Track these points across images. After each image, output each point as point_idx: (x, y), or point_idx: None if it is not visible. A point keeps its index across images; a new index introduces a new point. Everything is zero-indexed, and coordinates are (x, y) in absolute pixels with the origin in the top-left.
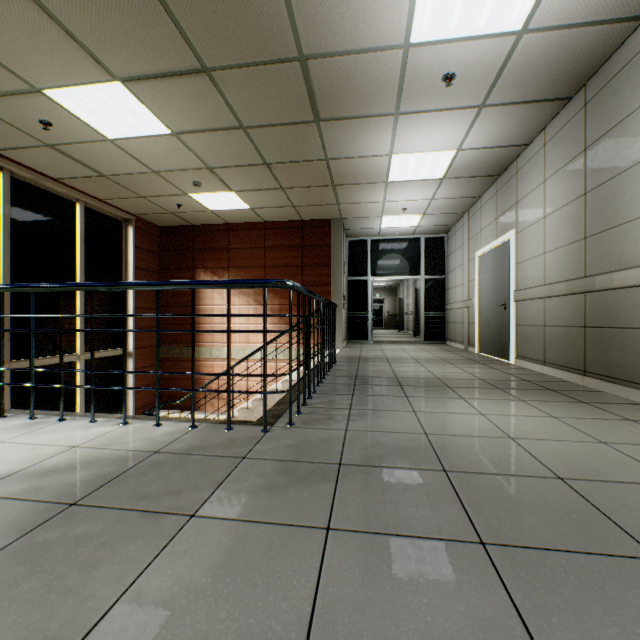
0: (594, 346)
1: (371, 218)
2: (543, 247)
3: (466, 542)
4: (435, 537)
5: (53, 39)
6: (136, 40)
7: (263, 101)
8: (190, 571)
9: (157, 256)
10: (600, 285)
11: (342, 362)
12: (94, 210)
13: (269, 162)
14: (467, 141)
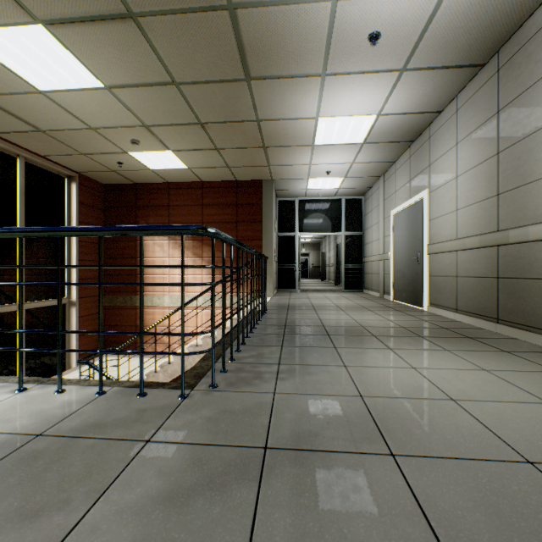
0: (507, 296)
1: (299, 180)
2: (455, 204)
3: None
4: None
5: None
6: None
7: (194, 55)
8: None
9: (101, 212)
10: (515, 238)
11: (272, 310)
12: (36, 166)
13: (203, 121)
14: (387, 106)
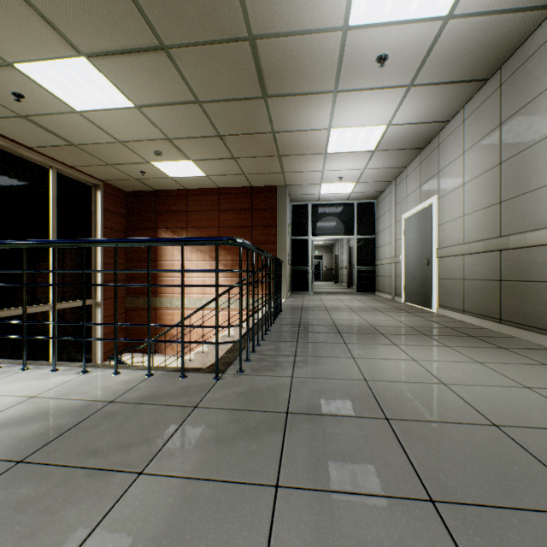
0: (509, 297)
1: (312, 185)
2: (462, 210)
3: (416, 500)
4: (384, 494)
5: (21, 15)
6: (98, 17)
7: (216, 78)
8: (132, 542)
9: (123, 217)
10: (515, 244)
11: (287, 311)
12: (66, 176)
13: (222, 134)
14: (396, 117)
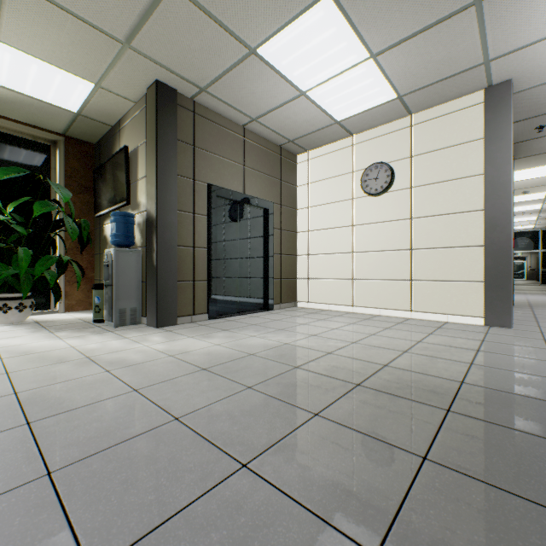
0: None
1: None
2: None
3: None
4: None
5: None
6: None
7: None
8: None
9: None
10: None
11: None
12: None
13: None
14: (540, 215)
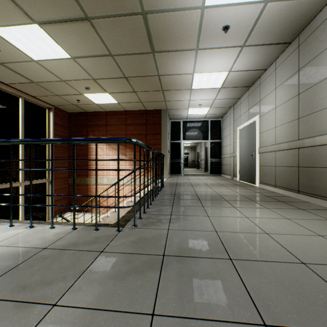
0: (304, 177)
1: (183, 109)
2: (275, 124)
3: (254, 325)
4: (231, 320)
5: None
6: None
7: (122, 39)
8: None
9: (67, 128)
10: (308, 144)
11: (167, 186)
12: (30, 102)
13: (127, 76)
14: (234, 66)
